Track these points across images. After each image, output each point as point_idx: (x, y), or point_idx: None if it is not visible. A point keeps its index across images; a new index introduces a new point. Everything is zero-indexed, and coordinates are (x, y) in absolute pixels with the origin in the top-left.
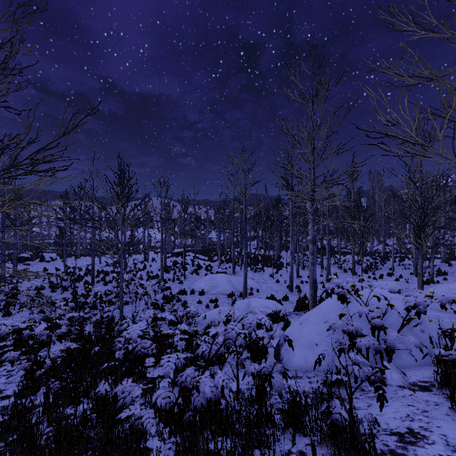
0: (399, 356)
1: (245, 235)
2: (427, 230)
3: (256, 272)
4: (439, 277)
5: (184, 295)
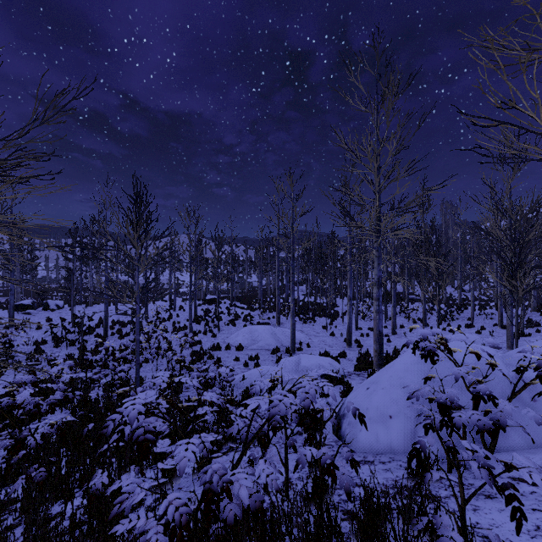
0: (504, 434)
1: (293, 277)
2: (526, 268)
3: (305, 323)
4: (530, 329)
5: (218, 351)
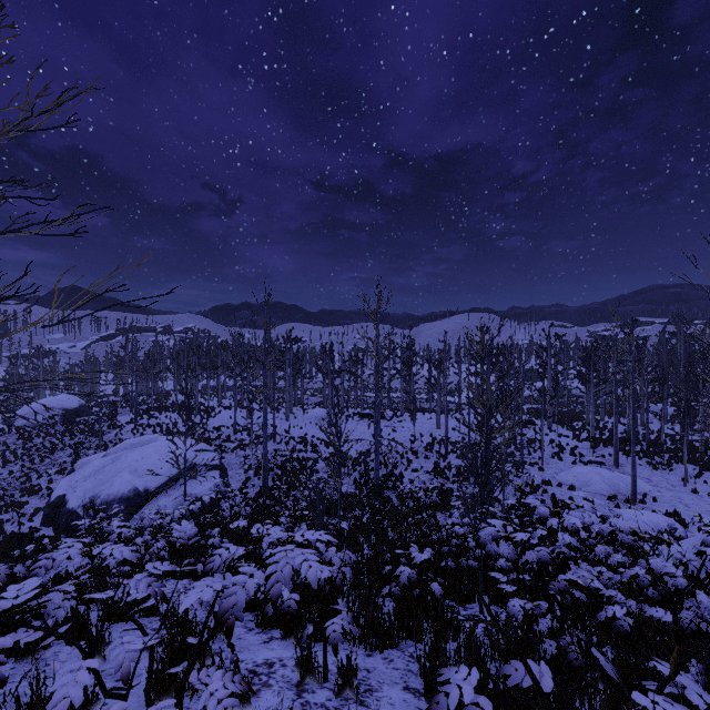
0: None
1: (633, 429)
2: None
3: (656, 469)
4: None
5: (549, 486)
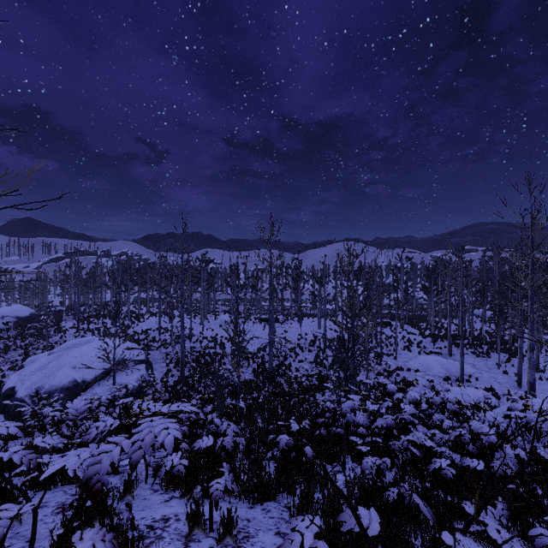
0: None
1: (461, 327)
2: None
3: (478, 357)
4: None
5: (401, 371)
